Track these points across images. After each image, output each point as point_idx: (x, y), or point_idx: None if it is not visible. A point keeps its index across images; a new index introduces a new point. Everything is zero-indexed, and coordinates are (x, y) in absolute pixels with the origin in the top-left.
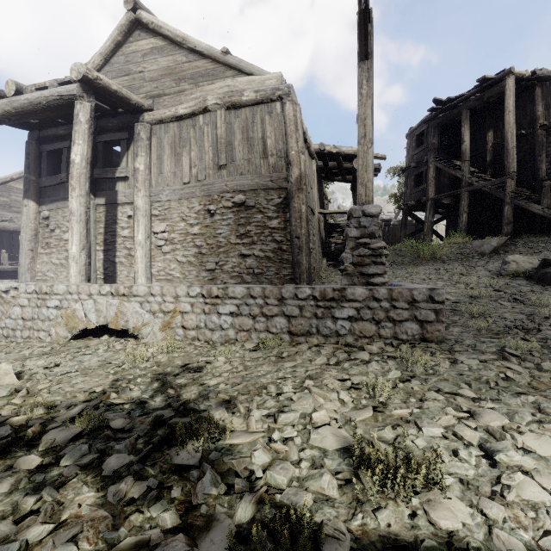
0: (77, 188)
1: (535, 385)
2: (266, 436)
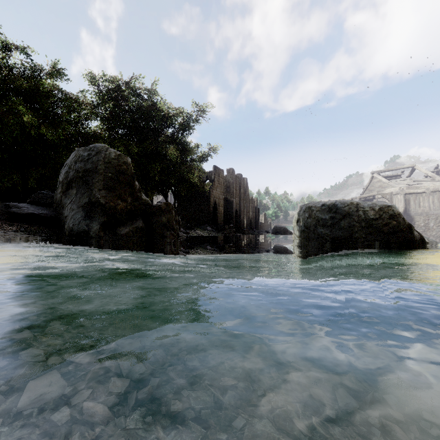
0: None
1: None
2: None
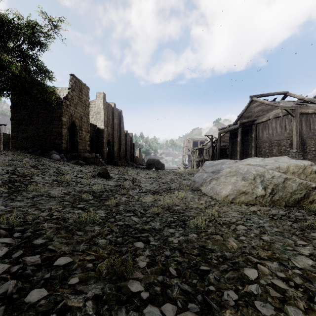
0: (238, 146)
1: None
2: None
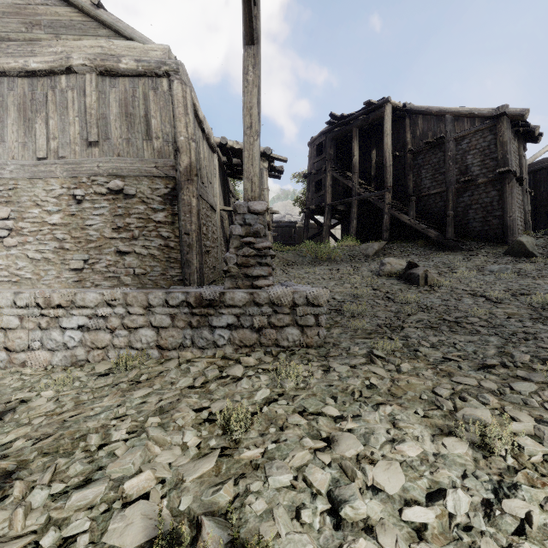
0: None
1: (394, 391)
2: (33, 543)
